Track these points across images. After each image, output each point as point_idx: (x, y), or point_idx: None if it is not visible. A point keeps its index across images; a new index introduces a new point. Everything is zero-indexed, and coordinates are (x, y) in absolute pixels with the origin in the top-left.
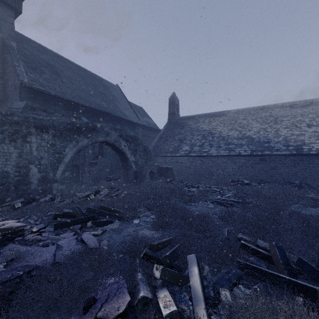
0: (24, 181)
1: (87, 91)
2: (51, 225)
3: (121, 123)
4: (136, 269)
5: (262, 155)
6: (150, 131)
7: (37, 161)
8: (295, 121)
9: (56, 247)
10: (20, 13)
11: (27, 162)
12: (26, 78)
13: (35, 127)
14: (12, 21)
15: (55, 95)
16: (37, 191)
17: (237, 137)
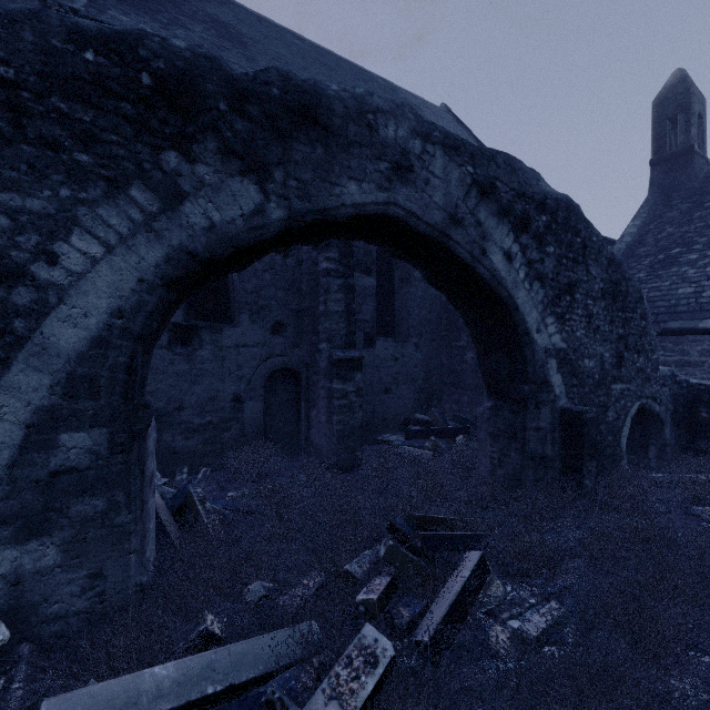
0: None
1: None
2: None
3: None
4: None
5: None
6: None
7: None
8: None
9: None
10: None
11: None
12: (80, 4)
13: None
14: None
15: None
16: None
17: None
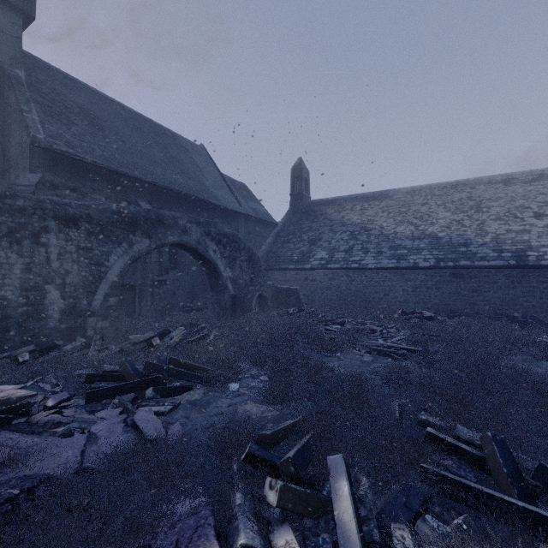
0: (35, 314)
1: (150, 156)
2: (81, 394)
3: (208, 211)
4: (232, 484)
5: (455, 268)
6: (259, 225)
7: (58, 279)
8: (513, 208)
9: (87, 438)
10: (31, 20)
11: (40, 281)
12: (42, 133)
13: (55, 218)
14: (17, 33)
15: (92, 163)
16: (59, 331)
17: (410, 235)
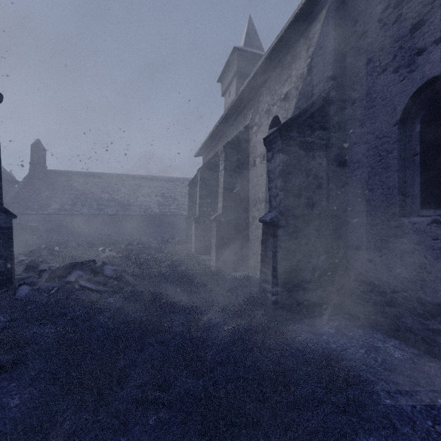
0: None
1: None
2: None
3: None
4: None
5: (123, 215)
6: None
7: None
8: (150, 191)
9: None
10: None
11: None
12: None
13: None
14: None
15: None
16: None
17: (107, 199)
